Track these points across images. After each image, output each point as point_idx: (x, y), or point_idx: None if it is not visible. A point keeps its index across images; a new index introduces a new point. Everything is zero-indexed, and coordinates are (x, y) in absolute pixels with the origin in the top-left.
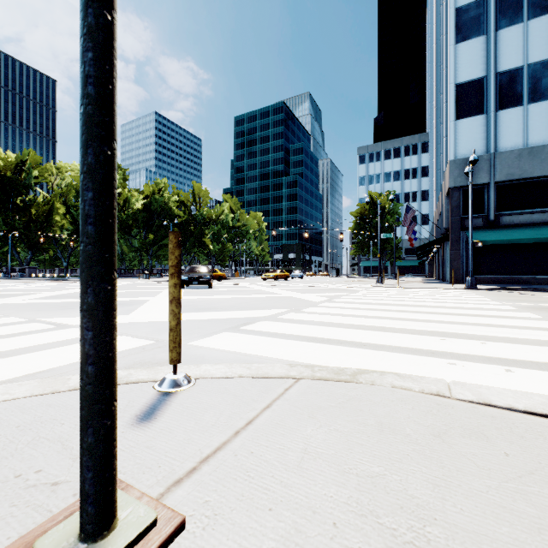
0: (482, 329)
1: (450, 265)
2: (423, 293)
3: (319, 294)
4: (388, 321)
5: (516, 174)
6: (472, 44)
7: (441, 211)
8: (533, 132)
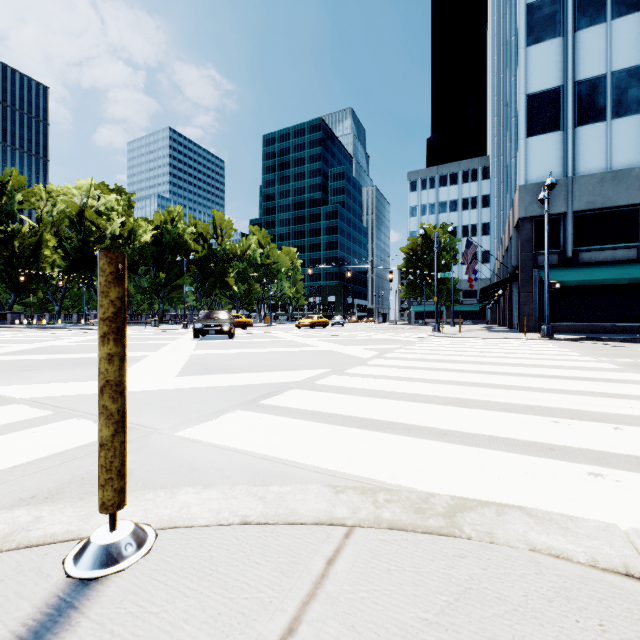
0: (599, 401)
1: (520, 311)
2: (493, 345)
3: (366, 346)
4: (465, 389)
5: (598, 202)
6: (546, 48)
7: (508, 247)
8: (618, 152)
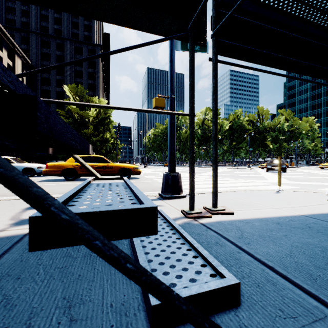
0: None
1: None
2: None
3: None
4: None
5: None
6: None
7: None
8: None
